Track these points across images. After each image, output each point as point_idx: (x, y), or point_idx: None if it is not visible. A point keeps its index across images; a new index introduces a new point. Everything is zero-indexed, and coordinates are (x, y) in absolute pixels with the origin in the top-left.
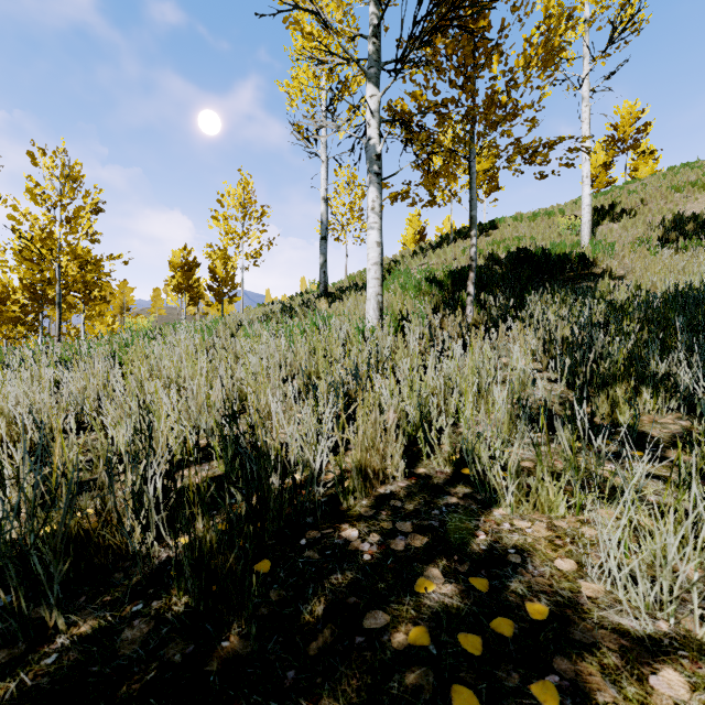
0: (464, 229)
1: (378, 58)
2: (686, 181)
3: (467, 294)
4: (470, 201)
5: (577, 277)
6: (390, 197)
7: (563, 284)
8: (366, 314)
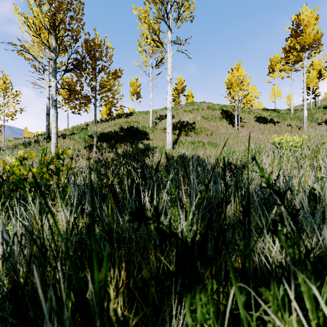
0: (120, 114)
1: (55, 70)
2: (188, 109)
3: (94, 143)
4: (95, 114)
5: (142, 138)
6: (69, 107)
7: (136, 140)
8: (51, 149)
